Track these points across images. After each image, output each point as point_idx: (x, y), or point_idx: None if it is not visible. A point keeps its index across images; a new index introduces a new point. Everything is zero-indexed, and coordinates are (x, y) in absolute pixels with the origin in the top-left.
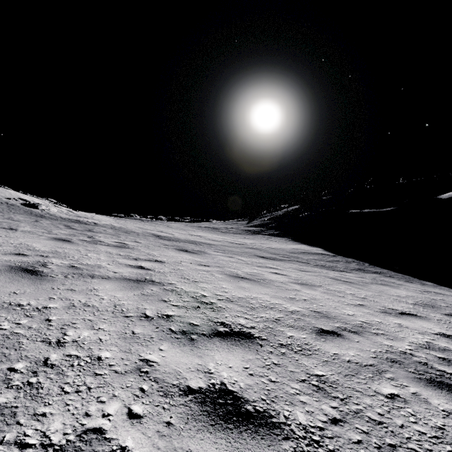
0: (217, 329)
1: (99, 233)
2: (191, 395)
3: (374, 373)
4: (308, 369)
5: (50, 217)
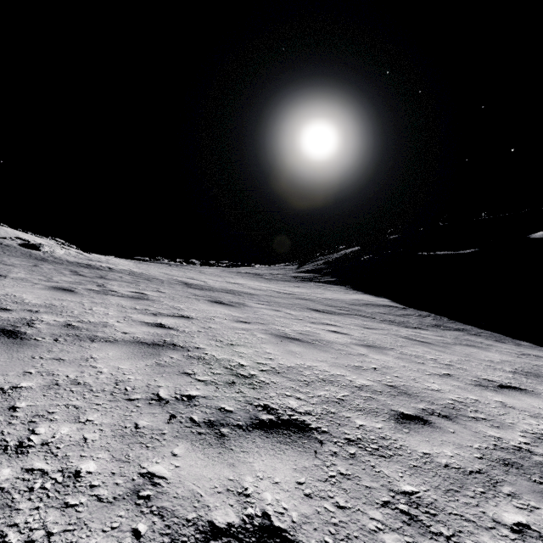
0: (258, 417)
1: (113, 280)
2: (214, 540)
3: (486, 485)
4: (391, 482)
5: (54, 261)
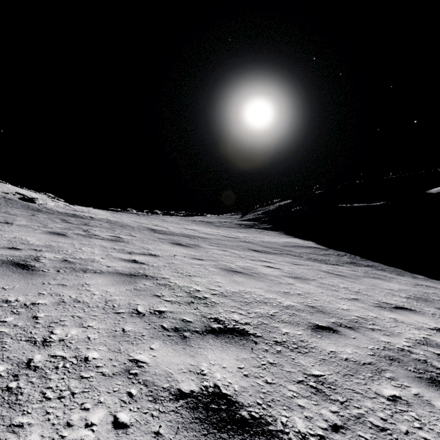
0: (210, 326)
1: (94, 227)
2: (182, 399)
3: (373, 372)
4: (305, 369)
5: (47, 211)
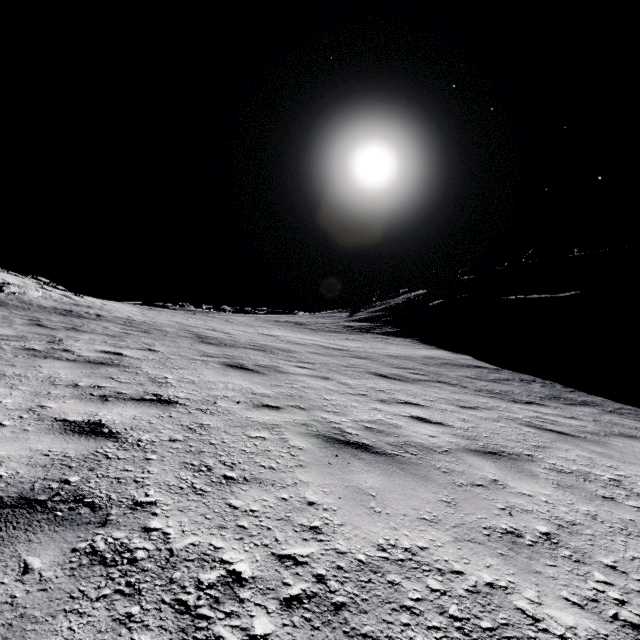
0: None
1: (86, 333)
2: None
3: None
4: None
5: (16, 306)
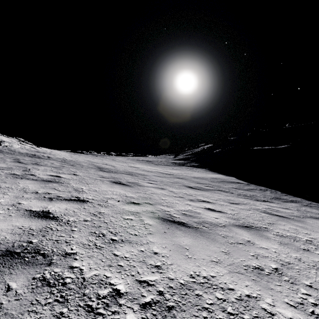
0: None
1: (42, 166)
2: None
3: None
4: None
5: (7, 152)
